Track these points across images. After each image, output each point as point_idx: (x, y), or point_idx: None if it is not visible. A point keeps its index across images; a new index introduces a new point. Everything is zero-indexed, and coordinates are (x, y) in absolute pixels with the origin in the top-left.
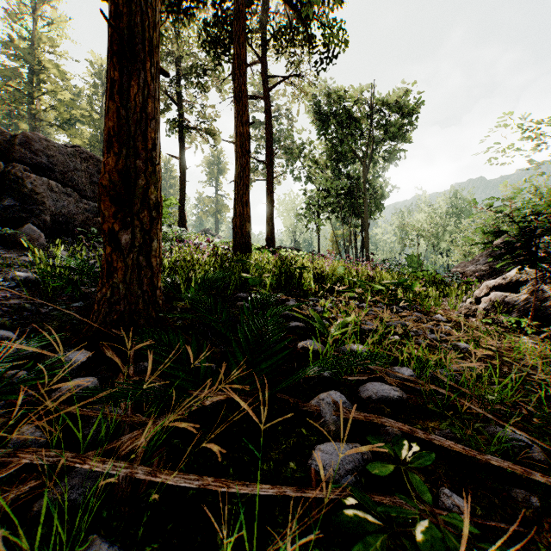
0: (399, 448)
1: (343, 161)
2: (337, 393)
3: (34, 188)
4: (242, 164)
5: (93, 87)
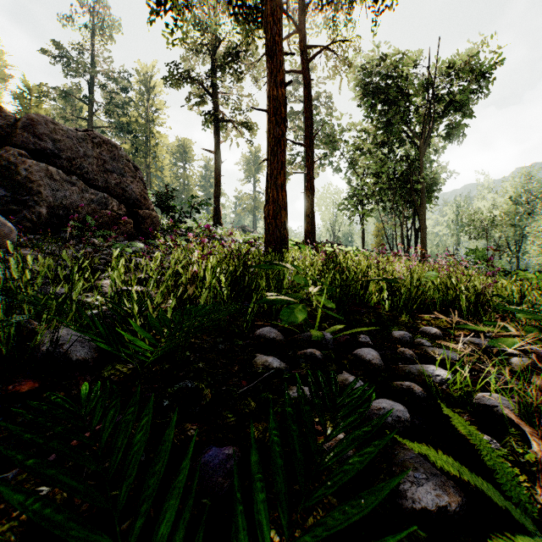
0: None
1: (392, 144)
2: None
3: (29, 175)
4: (276, 135)
5: (139, 94)
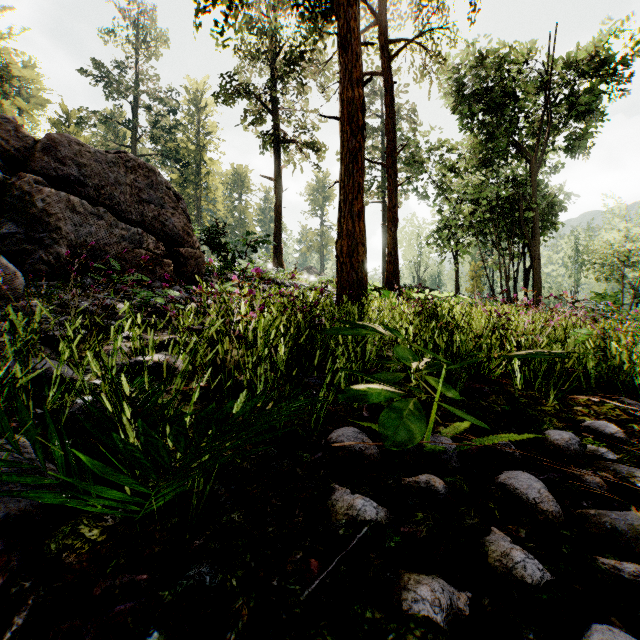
0: None
1: (495, 162)
2: None
3: (47, 207)
4: (351, 149)
5: (188, 115)
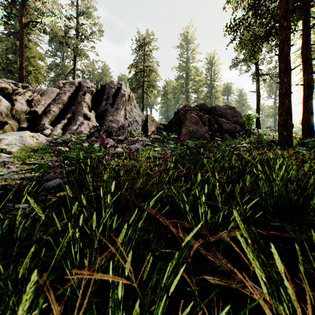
0: None
1: None
2: None
3: (220, 122)
4: (307, 93)
5: (207, 69)
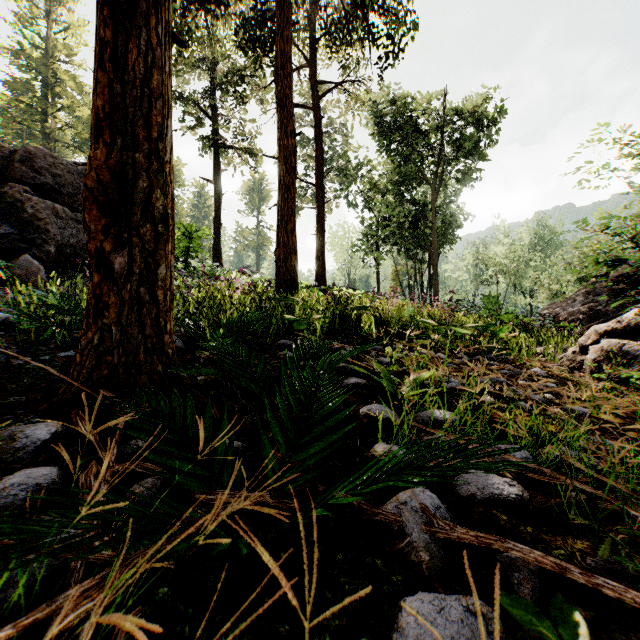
0: (571, 634)
1: (407, 184)
2: (426, 490)
3: (36, 212)
4: (286, 183)
5: None
